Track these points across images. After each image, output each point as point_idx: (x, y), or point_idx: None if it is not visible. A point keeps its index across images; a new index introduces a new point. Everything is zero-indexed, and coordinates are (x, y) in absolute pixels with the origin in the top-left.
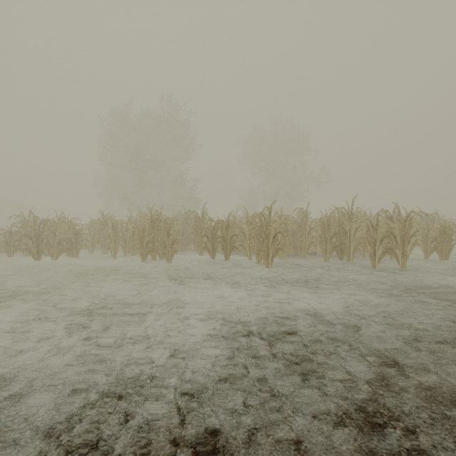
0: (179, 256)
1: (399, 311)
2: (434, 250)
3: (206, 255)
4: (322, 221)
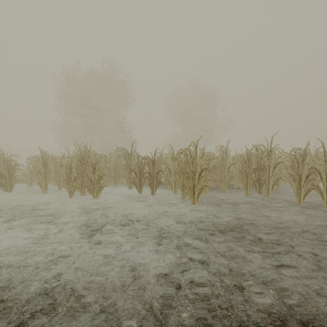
0: (110, 190)
1: None
2: None
3: (135, 188)
4: (243, 158)
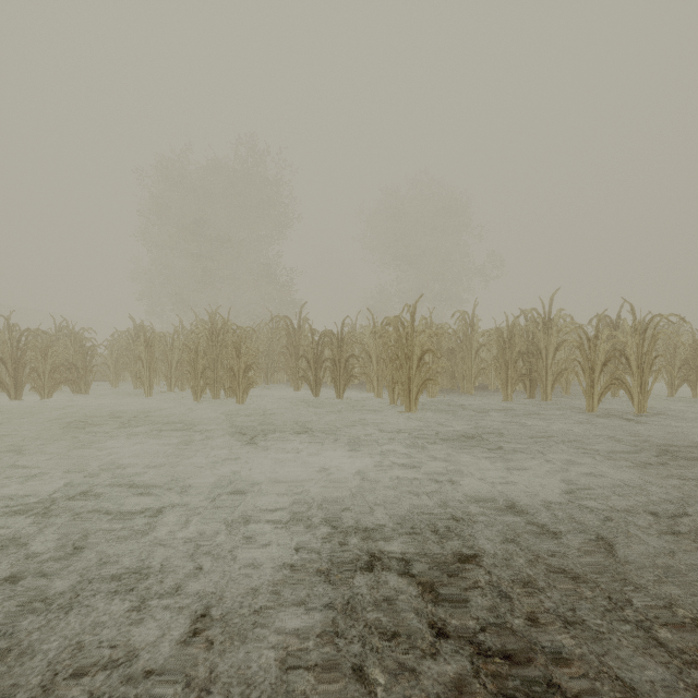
0: (260, 392)
1: (672, 499)
2: (684, 381)
3: (305, 390)
4: (500, 333)
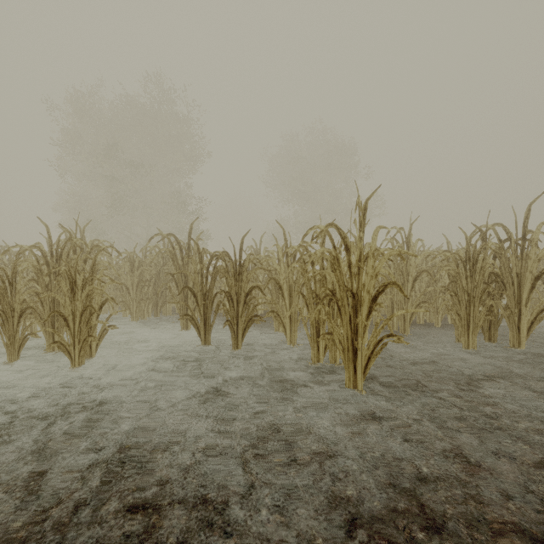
0: (137, 332)
1: None
2: None
3: None
4: (458, 256)
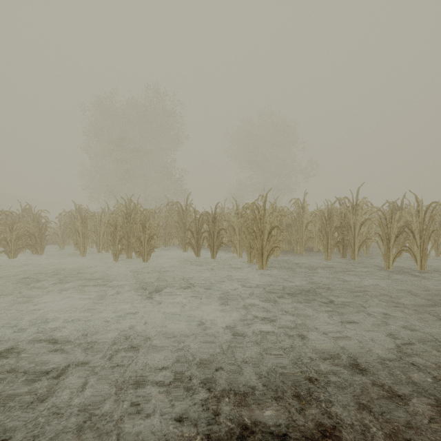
0: (160, 253)
1: None
2: None
3: (190, 251)
4: (323, 214)
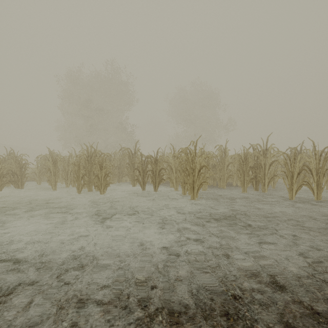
0: (114, 187)
1: None
2: None
3: (138, 186)
4: (240, 156)
